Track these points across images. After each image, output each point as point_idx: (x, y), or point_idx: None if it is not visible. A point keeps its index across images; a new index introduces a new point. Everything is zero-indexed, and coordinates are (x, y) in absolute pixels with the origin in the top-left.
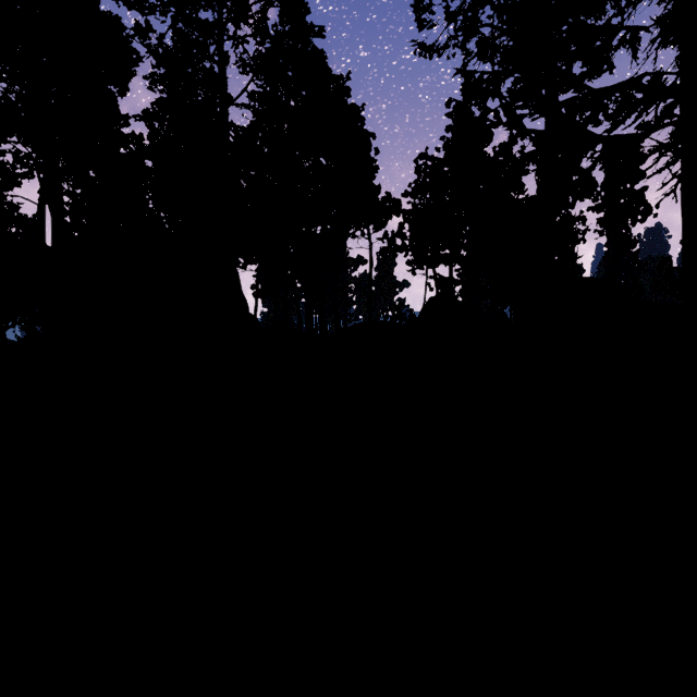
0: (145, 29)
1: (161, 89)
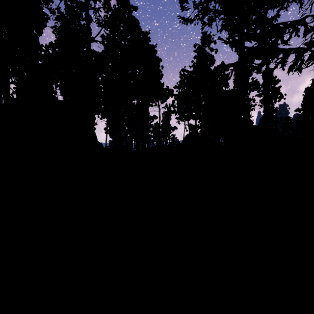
0: (48, 1)
1: (59, 33)
